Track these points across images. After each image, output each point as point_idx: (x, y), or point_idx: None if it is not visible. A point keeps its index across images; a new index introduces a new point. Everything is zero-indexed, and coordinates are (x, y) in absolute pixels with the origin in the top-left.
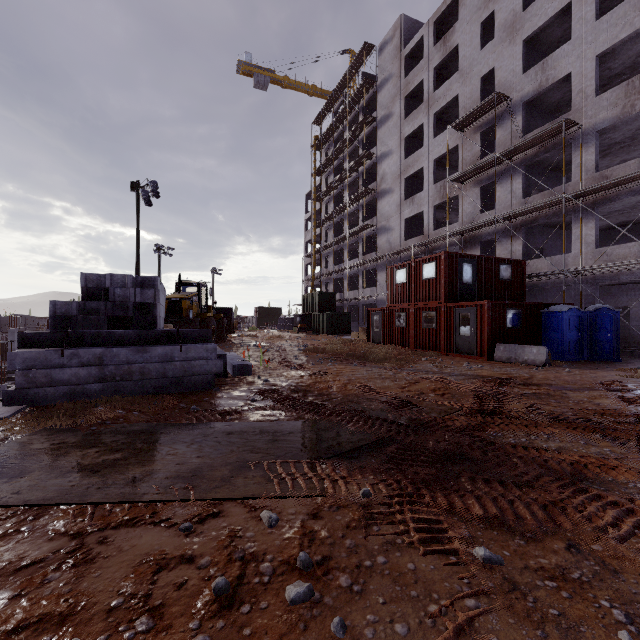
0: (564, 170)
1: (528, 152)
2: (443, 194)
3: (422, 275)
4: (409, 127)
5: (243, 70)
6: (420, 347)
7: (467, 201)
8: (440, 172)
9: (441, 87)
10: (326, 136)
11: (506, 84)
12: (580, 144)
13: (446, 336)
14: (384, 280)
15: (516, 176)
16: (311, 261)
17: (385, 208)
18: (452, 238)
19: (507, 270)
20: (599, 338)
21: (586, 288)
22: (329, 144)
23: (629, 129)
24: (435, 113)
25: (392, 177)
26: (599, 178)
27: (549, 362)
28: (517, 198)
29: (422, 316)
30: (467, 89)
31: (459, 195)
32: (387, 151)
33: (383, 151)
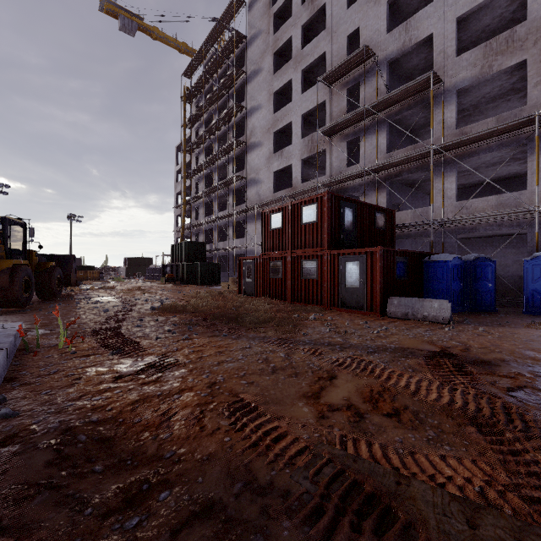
0: (433, 122)
1: (392, 109)
2: (311, 148)
3: (301, 219)
4: (278, 82)
5: (107, 9)
6: (298, 300)
7: (334, 155)
8: (306, 131)
9: (309, 44)
10: (196, 88)
11: (371, 43)
12: (442, 101)
13: (329, 288)
14: (254, 231)
15: (381, 131)
16: (181, 212)
17: (254, 161)
18: (320, 190)
19: (381, 219)
20: (479, 288)
21: (455, 238)
22: (199, 97)
23: (477, 96)
24: (303, 69)
25: (261, 131)
26: (459, 134)
27: (452, 318)
28: (382, 153)
29: (301, 265)
30: (334, 47)
31: (326, 149)
32: (256, 105)
33: (253, 105)
